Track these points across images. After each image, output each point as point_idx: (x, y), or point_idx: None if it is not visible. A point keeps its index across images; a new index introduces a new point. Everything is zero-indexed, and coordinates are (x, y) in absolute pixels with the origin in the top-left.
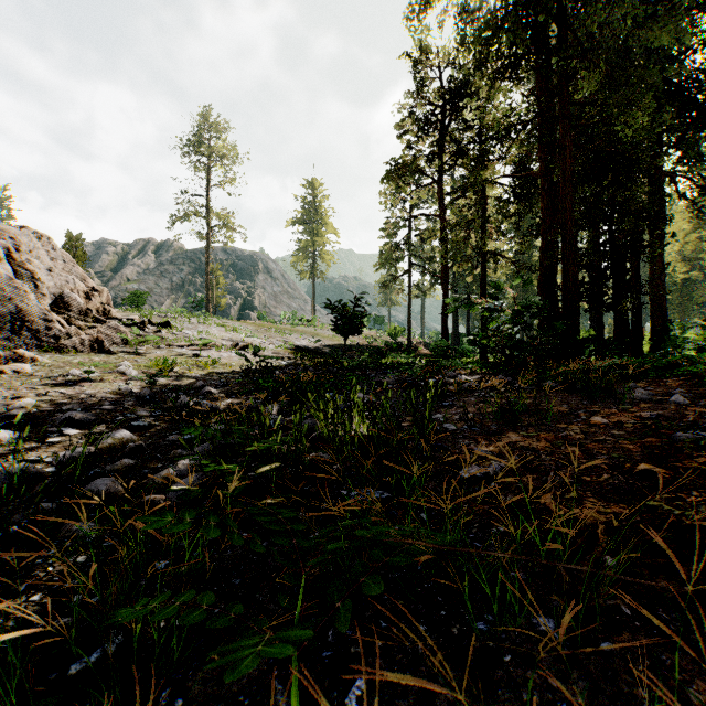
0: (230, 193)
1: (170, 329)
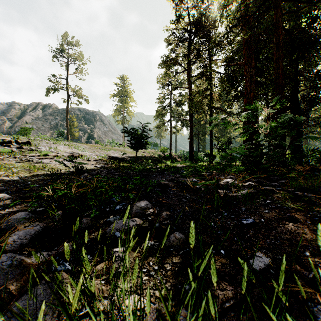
0: (80, 79)
1: (30, 146)
